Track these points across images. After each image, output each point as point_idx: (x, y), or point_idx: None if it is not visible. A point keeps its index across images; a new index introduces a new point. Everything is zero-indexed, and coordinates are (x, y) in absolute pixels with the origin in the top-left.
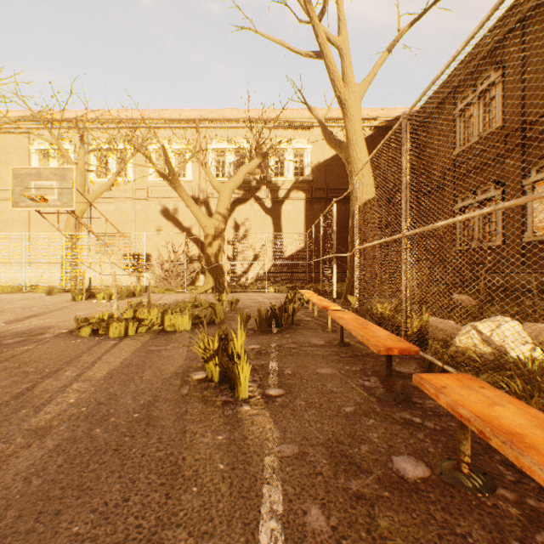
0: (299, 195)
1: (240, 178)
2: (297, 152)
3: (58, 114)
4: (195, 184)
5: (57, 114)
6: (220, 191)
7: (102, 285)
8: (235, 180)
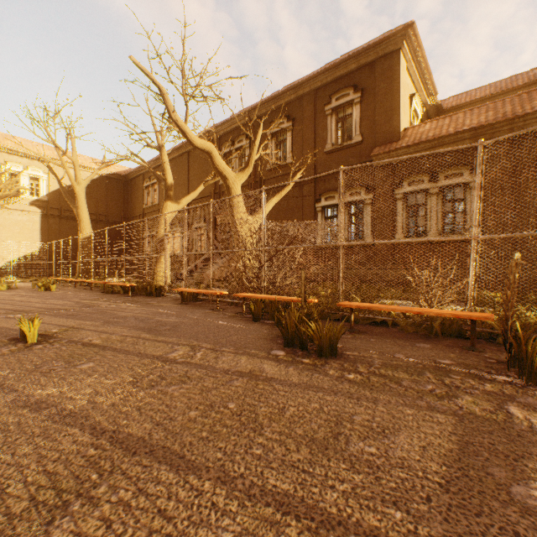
0: (36, 210)
1: None
2: (32, 176)
3: None
4: None
5: None
6: None
7: None
8: None
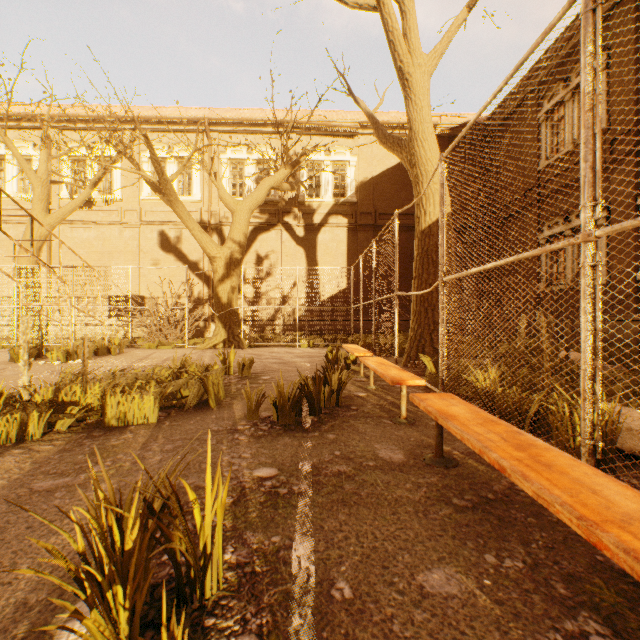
0: (340, 220)
1: (261, 194)
2: (337, 166)
3: (17, 107)
4: (204, 205)
5: (16, 108)
6: (235, 211)
7: (62, 338)
8: (256, 196)
